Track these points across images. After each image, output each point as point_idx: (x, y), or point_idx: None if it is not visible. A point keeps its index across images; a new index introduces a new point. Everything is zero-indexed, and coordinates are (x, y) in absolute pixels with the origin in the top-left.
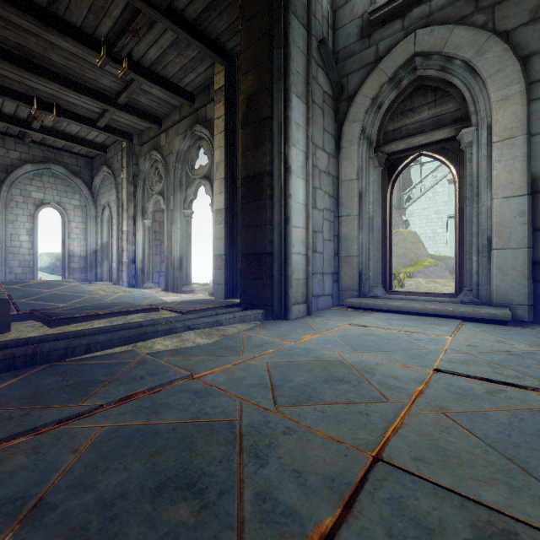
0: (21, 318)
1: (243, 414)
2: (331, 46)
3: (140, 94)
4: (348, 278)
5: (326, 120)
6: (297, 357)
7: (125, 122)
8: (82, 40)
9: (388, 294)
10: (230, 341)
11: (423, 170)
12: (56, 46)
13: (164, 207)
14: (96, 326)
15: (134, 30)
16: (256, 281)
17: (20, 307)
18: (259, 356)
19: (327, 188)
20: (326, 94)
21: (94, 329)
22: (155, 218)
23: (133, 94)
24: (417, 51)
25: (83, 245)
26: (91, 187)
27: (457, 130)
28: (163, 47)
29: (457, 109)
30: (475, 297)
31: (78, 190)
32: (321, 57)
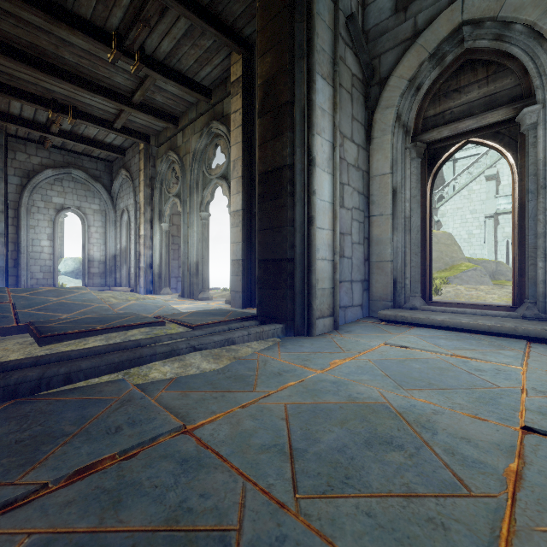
0: (20, 330)
1: (245, 516)
2: (360, 25)
3: (155, 91)
4: (380, 287)
5: (355, 106)
6: (325, 396)
7: (141, 123)
8: (92, 34)
9: (428, 306)
10: (242, 366)
11: (457, 167)
12: (67, 43)
13: (180, 210)
14: (89, 345)
15: (145, 19)
16: (275, 291)
17: (21, 318)
18: (276, 393)
19: (356, 184)
20: (356, 77)
21: (82, 350)
22: (173, 221)
23: (148, 92)
24: (465, 19)
25: (103, 249)
26: (110, 191)
27: (517, 110)
28: (176, 38)
29: (516, 85)
30: (541, 311)
31: (97, 194)
32: (349, 35)
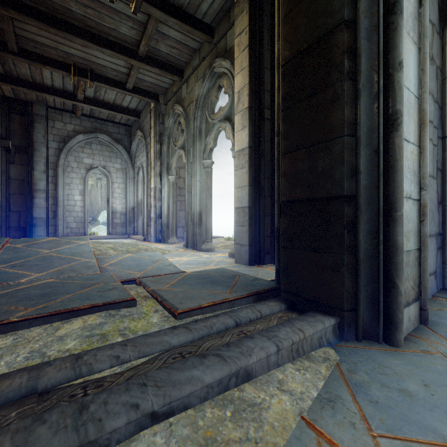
0: None
1: None
2: None
3: (159, 39)
4: None
5: None
6: None
7: (150, 81)
8: None
9: None
10: None
11: None
12: None
13: (185, 161)
14: None
15: None
16: (316, 254)
17: None
18: None
19: (430, 84)
20: None
21: None
22: (180, 174)
23: (153, 42)
24: None
25: (124, 202)
26: (130, 152)
27: None
28: None
29: None
30: None
31: (119, 155)
32: None
